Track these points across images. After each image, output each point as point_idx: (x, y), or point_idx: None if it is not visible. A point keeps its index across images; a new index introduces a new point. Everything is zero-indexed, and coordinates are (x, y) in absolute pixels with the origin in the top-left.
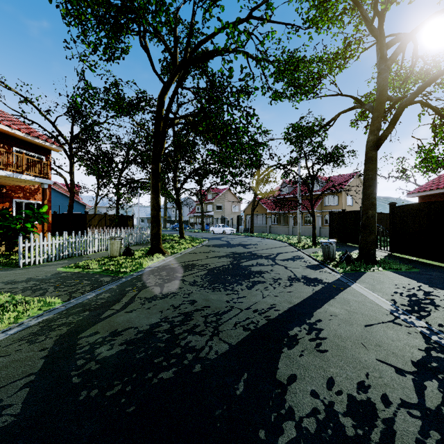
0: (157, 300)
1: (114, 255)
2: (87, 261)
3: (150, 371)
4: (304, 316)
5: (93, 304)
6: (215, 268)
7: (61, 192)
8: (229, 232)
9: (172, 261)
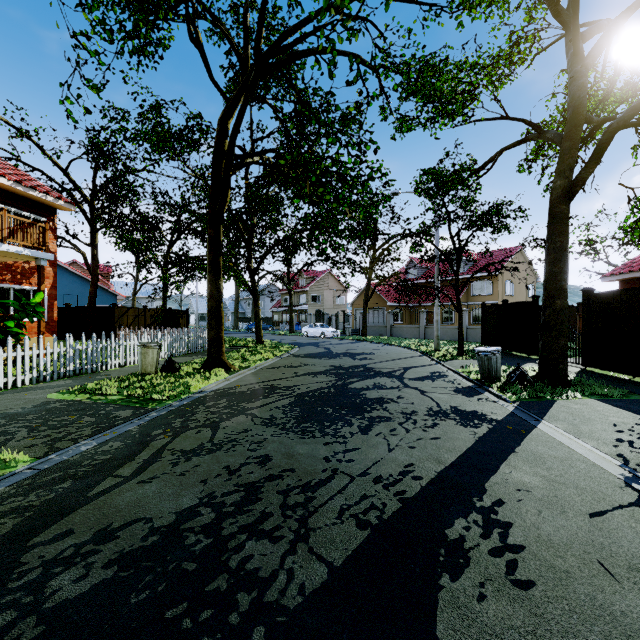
0: (201, 456)
1: (148, 372)
2: (102, 382)
3: None
4: (470, 492)
5: (85, 465)
6: (307, 394)
7: (80, 275)
8: (330, 334)
9: (239, 380)
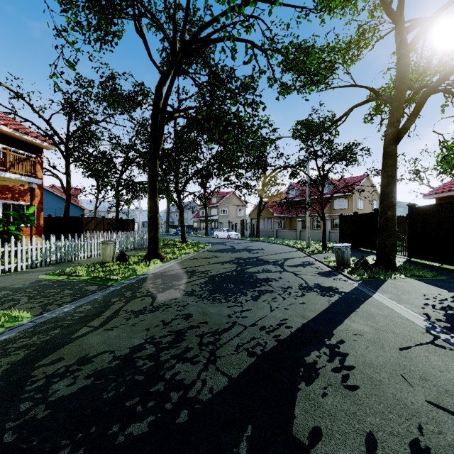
0: (145, 314)
1: (107, 261)
2: (76, 268)
3: (117, 422)
4: (323, 336)
5: (68, 320)
6: (217, 275)
7: (58, 195)
8: (234, 236)
9: (170, 267)
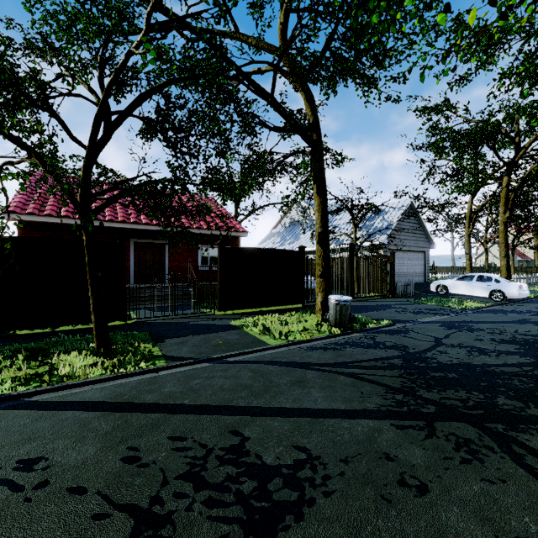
0: None
1: None
2: None
3: None
4: (519, 321)
5: None
6: None
7: None
8: None
9: None
